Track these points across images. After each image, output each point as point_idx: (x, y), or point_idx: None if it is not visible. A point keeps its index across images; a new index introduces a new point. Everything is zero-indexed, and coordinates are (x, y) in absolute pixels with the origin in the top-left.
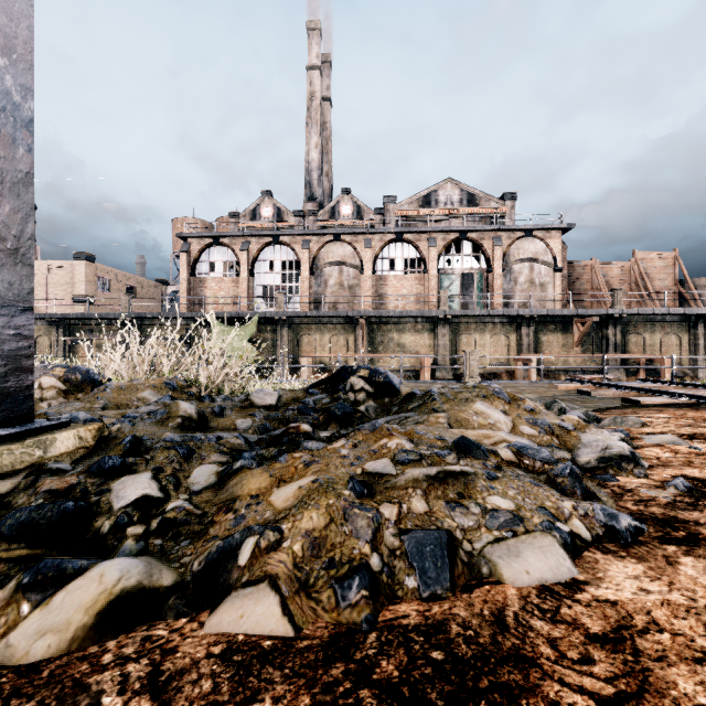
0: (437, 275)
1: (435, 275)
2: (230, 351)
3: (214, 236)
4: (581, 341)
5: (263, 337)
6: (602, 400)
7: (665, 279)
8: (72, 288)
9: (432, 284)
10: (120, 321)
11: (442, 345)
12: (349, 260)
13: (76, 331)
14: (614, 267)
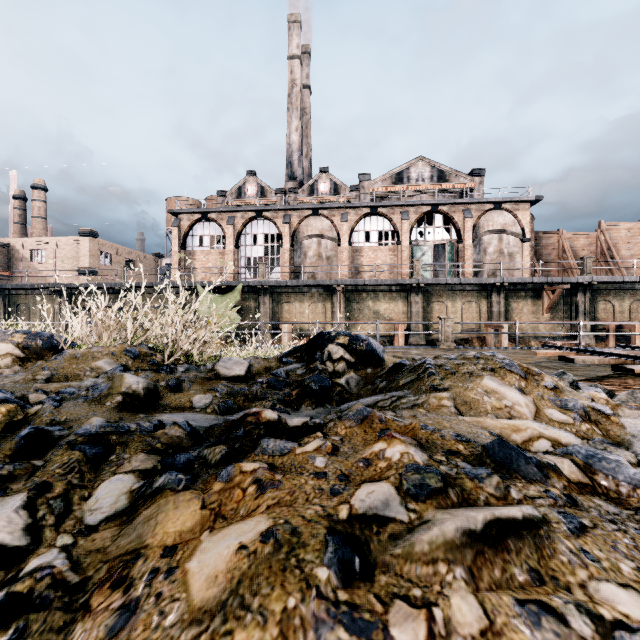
0: (410, 246)
1: (407, 246)
2: (215, 318)
3: (202, 212)
4: (551, 308)
5: (246, 304)
6: (589, 368)
7: (631, 249)
8: (77, 261)
9: (405, 254)
10: (116, 290)
11: (416, 312)
12: (326, 233)
13: (77, 299)
14: (581, 237)
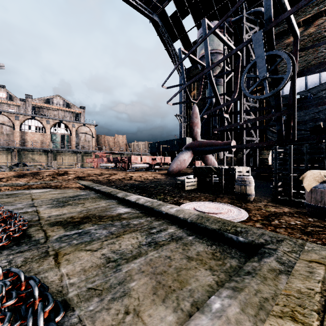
0: (50, 134)
1: (49, 134)
2: None
3: None
4: None
5: None
6: None
7: (123, 143)
8: None
9: (48, 137)
10: None
11: (50, 159)
12: (6, 123)
13: None
14: (110, 138)
